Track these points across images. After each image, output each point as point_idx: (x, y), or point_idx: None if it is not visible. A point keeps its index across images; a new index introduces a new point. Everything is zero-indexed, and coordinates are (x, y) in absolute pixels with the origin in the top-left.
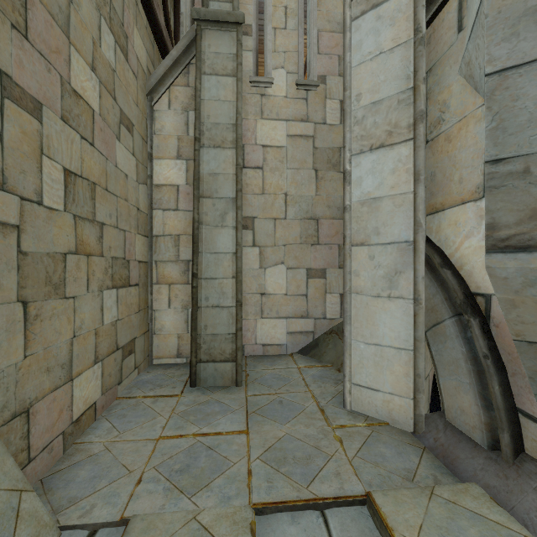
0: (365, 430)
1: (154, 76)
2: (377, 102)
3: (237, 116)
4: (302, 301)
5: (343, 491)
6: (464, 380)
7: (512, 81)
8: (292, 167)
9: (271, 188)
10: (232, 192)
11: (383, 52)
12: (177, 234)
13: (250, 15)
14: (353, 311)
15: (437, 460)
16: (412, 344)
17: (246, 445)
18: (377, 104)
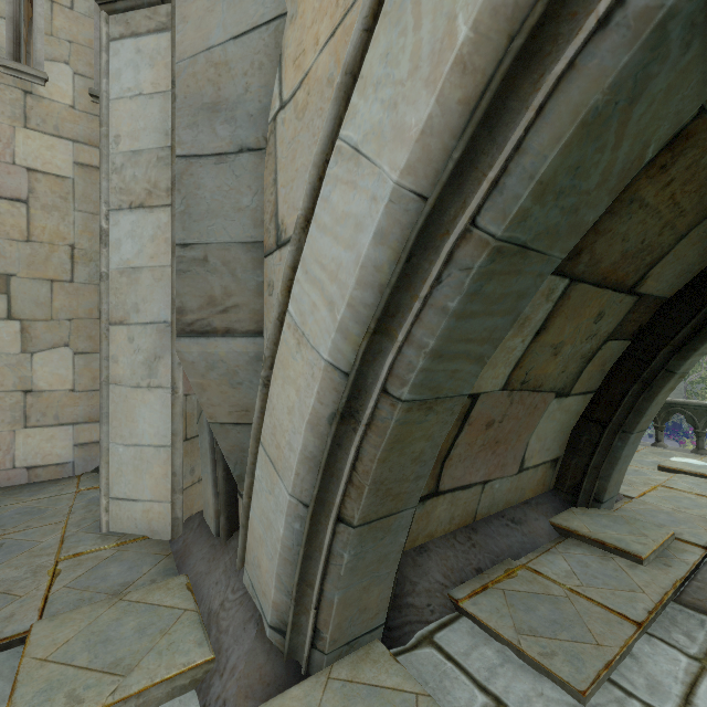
0: (108, 552)
1: None
2: (137, 152)
3: None
4: None
5: None
6: (209, 471)
7: (195, 169)
8: (84, 209)
9: (45, 234)
10: None
11: (143, 94)
12: None
13: None
14: (112, 407)
15: (174, 563)
16: (171, 439)
17: None
18: (137, 154)
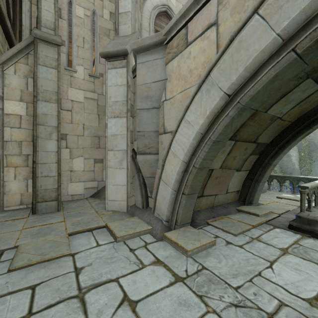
0: (111, 214)
1: (5, 56)
2: (116, 101)
3: (58, 88)
4: (92, 173)
5: (99, 225)
6: (138, 191)
7: (141, 112)
8: (87, 112)
9: (76, 121)
10: (55, 123)
11: (118, 85)
12: (20, 141)
13: (64, 36)
14: (108, 174)
15: (130, 215)
16: (126, 183)
17: (64, 224)
18: (116, 102)
